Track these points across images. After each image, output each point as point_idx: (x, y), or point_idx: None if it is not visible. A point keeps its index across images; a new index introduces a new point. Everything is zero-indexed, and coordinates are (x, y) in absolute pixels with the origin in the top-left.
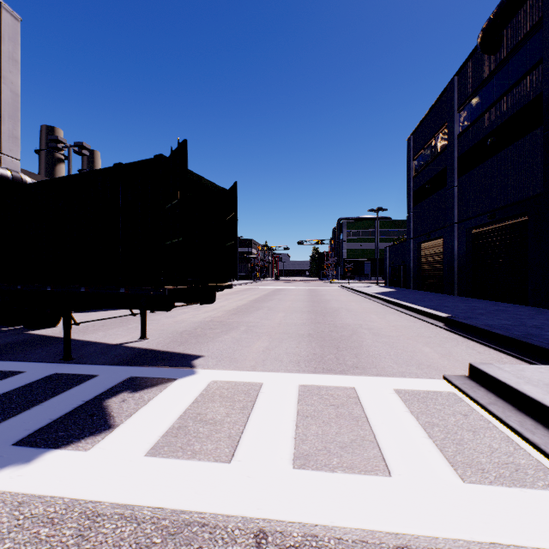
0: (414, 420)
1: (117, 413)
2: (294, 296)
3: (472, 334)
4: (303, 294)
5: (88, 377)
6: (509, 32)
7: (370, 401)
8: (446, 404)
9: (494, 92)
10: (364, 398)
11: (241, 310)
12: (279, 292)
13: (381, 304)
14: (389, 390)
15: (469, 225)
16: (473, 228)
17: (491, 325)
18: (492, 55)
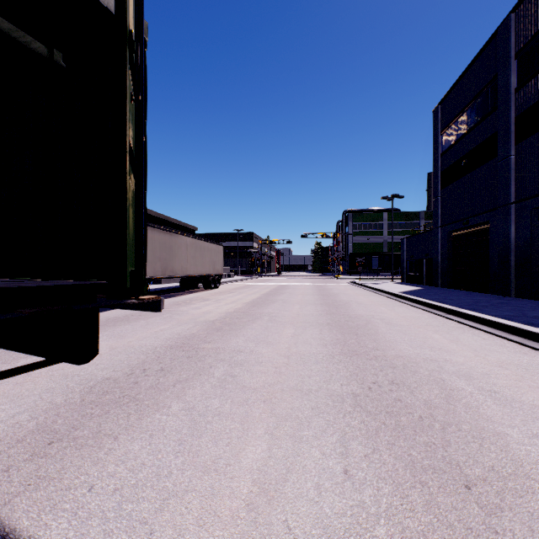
0: None
1: None
2: (301, 296)
3: None
4: (311, 293)
5: None
6: None
7: None
8: None
9: None
10: None
11: (229, 322)
12: (282, 289)
13: (422, 309)
14: None
15: (536, 203)
16: None
17: None
18: None
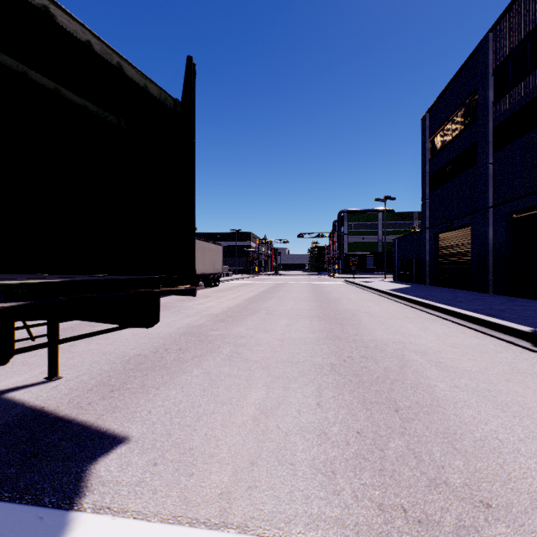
0: None
1: None
2: (297, 293)
3: None
4: (306, 291)
5: None
6: None
7: None
8: None
9: None
10: None
11: (231, 315)
12: (279, 287)
13: (405, 304)
14: None
15: (510, 208)
16: (513, 213)
17: None
18: None
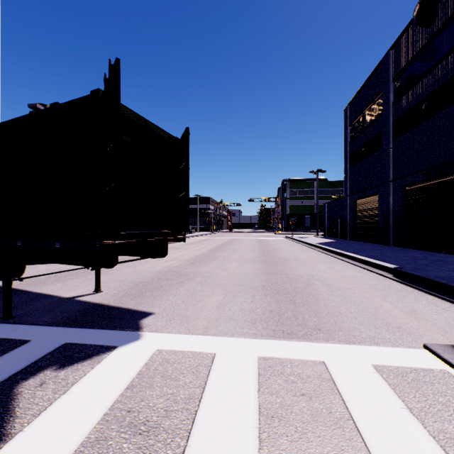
0: (421, 427)
1: (24, 408)
2: (246, 246)
3: (426, 286)
4: (253, 244)
5: (18, 343)
6: (444, 4)
7: (349, 388)
8: (449, 393)
9: (428, 61)
10: (340, 381)
11: (198, 260)
12: (232, 242)
13: (325, 253)
14: (368, 367)
15: (403, 182)
16: (406, 185)
17: (445, 277)
18: (427, 27)
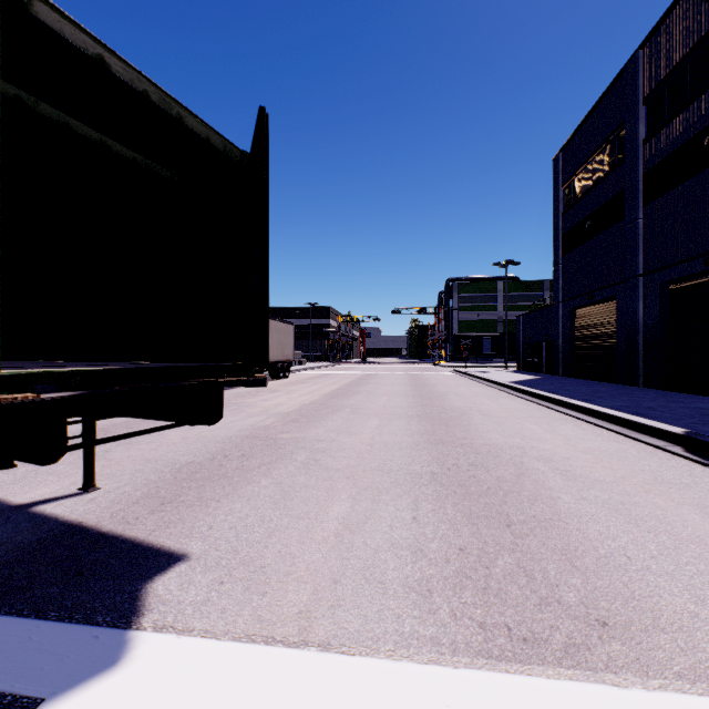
0: None
1: None
2: (390, 386)
3: None
4: (403, 384)
5: None
6: None
7: None
8: None
9: None
10: None
11: (307, 414)
12: (367, 379)
13: (530, 401)
14: None
15: (666, 277)
16: (670, 282)
17: None
18: None
